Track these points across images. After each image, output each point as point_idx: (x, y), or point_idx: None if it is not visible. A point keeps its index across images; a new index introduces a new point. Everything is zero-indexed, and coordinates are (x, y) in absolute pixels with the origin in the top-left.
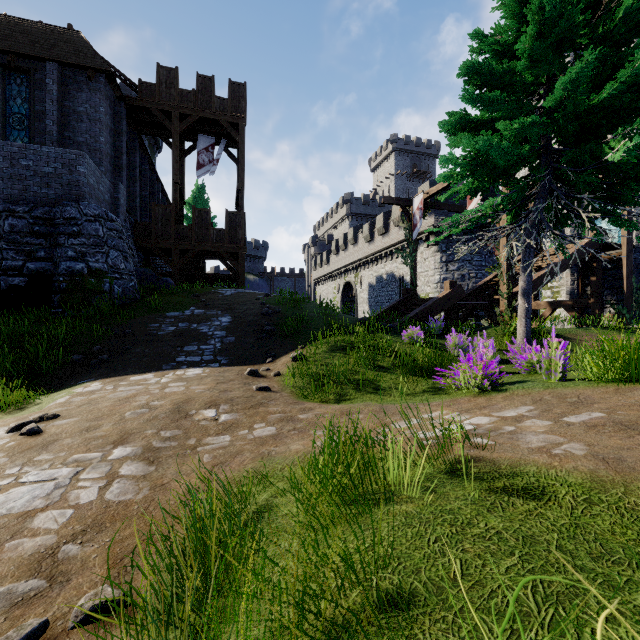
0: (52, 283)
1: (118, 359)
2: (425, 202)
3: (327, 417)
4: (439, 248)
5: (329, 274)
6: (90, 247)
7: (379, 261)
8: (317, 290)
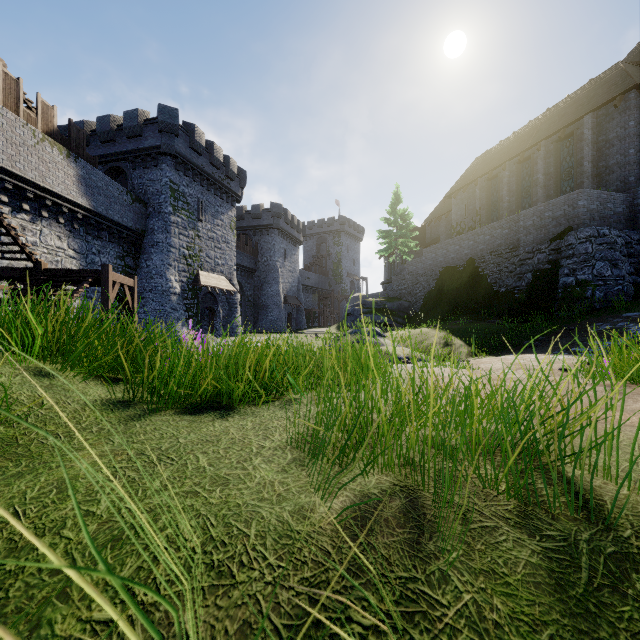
0: (556, 294)
1: (542, 345)
2: None
3: None
4: None
5: None
6: (579, 264)
7: None
8: None
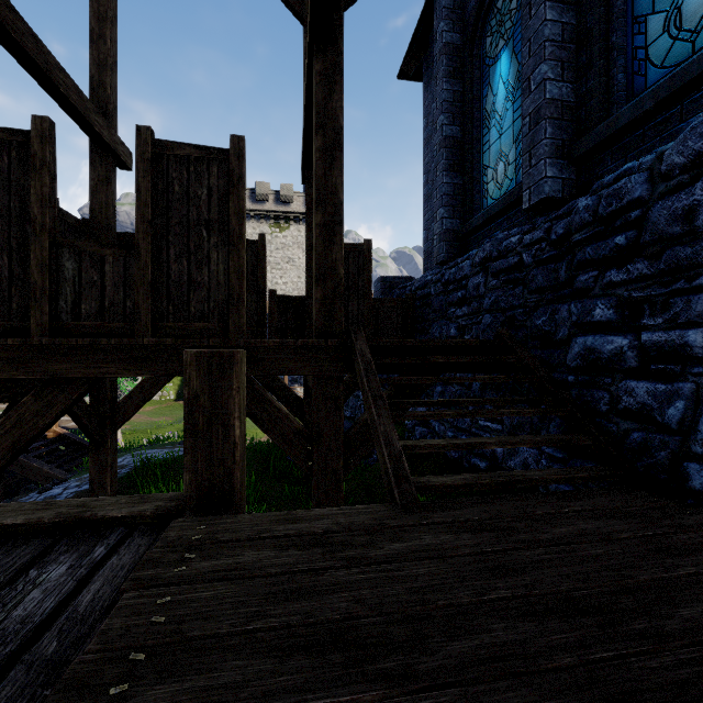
0: None
1: None
2: None
3: None
4: None
5: None
6: None
7: None
8: None
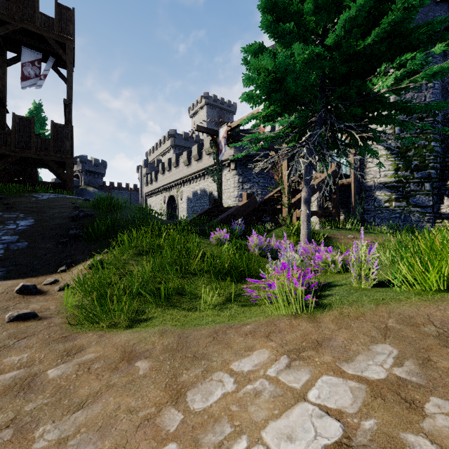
0: None
1: None
2: (228, 134)
3: (94, 371)
4: (237, 172)
5: (157, 189)
6: None
7: (195, 180)
8: (148, 201)
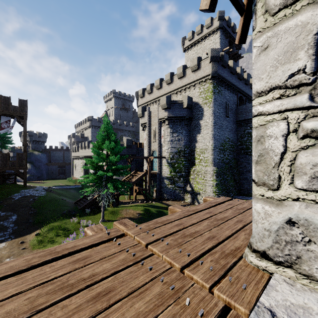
0: None
1: None
2: None
3: None
4: None
5: (79, 156)
6: None
7: None
8: (74, 161)
